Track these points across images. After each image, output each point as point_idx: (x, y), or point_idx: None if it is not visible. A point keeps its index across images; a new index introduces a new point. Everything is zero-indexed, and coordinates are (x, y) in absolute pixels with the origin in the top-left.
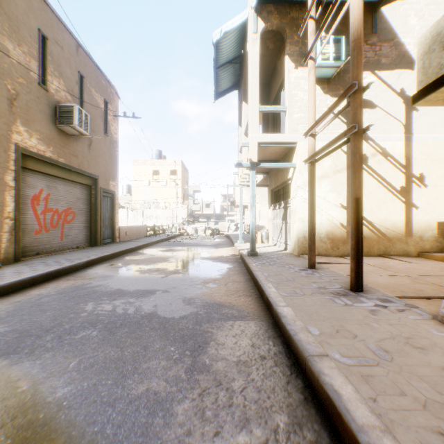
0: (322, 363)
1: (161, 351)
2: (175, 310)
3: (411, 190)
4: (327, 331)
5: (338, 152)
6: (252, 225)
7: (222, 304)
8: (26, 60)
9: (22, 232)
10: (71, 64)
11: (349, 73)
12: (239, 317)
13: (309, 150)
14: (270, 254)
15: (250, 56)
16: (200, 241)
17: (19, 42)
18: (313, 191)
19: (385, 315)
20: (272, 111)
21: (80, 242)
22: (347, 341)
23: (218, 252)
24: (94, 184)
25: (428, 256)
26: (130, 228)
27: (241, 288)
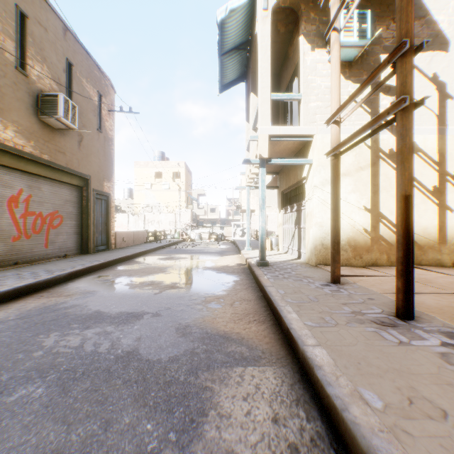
0: None
1: (131, 432)
2: (164, 346)
3: (445, 190)
4: (393, 399)
5: (361, 147)
6: (262, 230)
7: (227, 336)
8: None
9: None
10: (57, 49)
11: (373, 55)
12: (251, 359)
13: (333, 141)
14: (283, 263)
15: (260, 36)
16: (203, 248)
17: None
18: (338, 190)
19: None
20: (285, 99)
21: (69, 249)
22: (436, 426)
23: (223, 260)
24: (85, 185)
25: None
26: (127, 234)
27: (251, 309)
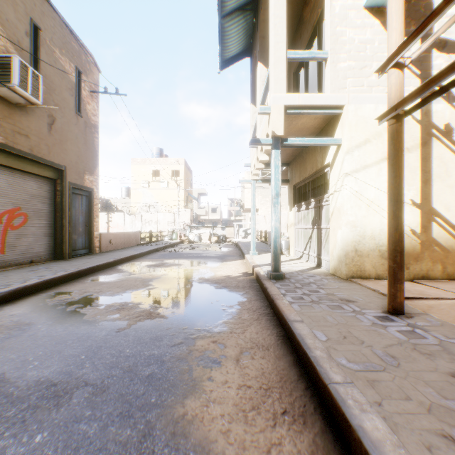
0: None
1: None
2: None
3: None
4: None
5: (408, 121)
6: (276, 232)
7: None
8: None
9: None
10: (16, 5)
11: None
12: None
13: (392, 95)
14: (301, 275)
15: None
16: (202, 251)
17: None
18: (401, 170)
19: None
20: (305, 59)
21: (36, 255)
22: None
23: (225, 268)
24: (59, 177)
25: None
26: (116, 235)
27: (272, 374)
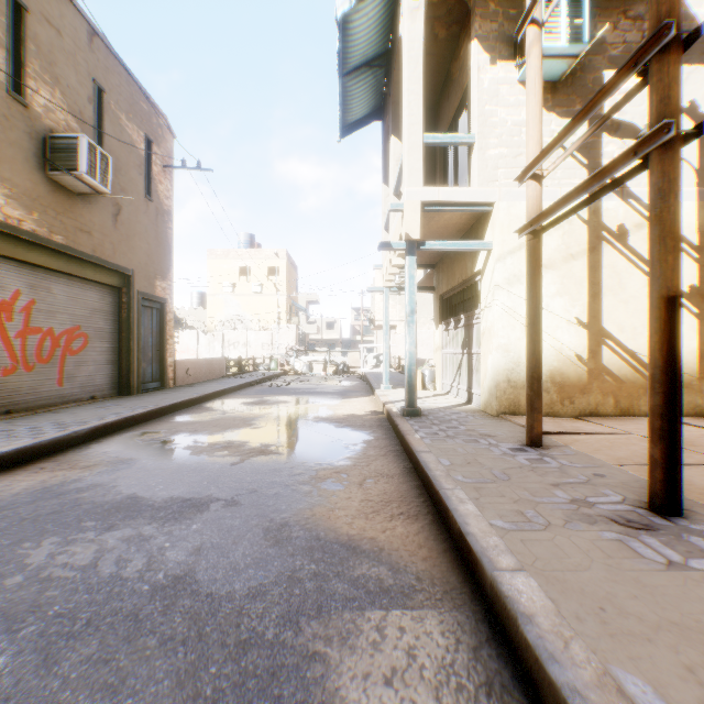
0: None
1: None
2: (242, 565)
3: None
4: (685, 697)
5: (573, 222)
6: (411, 357)
7: (354, 545)
8: None
9: None
10: (77, 65)
11: (592, 72)
12: (397, 592)
13: (530, 208)
14: (444, 412)
15: (407, 41)
16: (315, 385)
17: None
18: (538, 291)
19: None
20: (447, 144)
21: (98, 388)
22: None
23: (347, 406)
24: (125, 284)
25: None
26: (194, 363)
27: (393, 493)
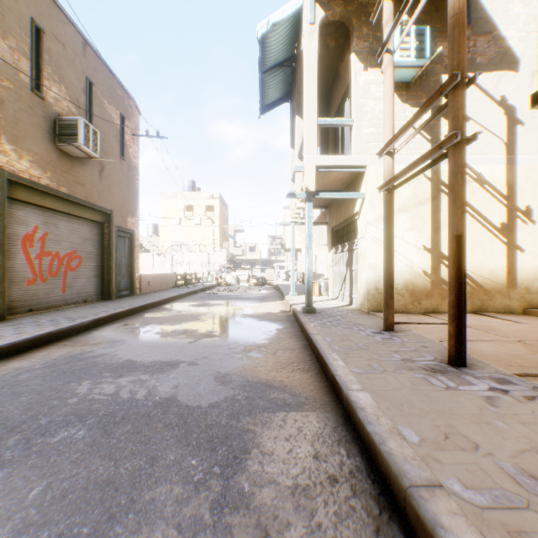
0: (436, 502)
1: (177, 466)
2: (204, 393)
3: (515, 227)
4: (429, 435)
5: (420, 179)
6: (309, 272)
7: (269, 384)
8: (13, 58)
9: (9, 282)
10: (75, 67)
11: (434, 75)
12: (294, 405)
13: (385, 174)
14: (332, 310)
15: (306, 54)
16: (241, 293)
17: (4, 34)
18: (391, 228)
19: (509, 406)
20: (334, 125)
21: (88, 295)
22: (466, 456)
23: (265, 307)
24: (106, 220)
25: (537, 313)
26: (154, 277)
27: (295, 358)
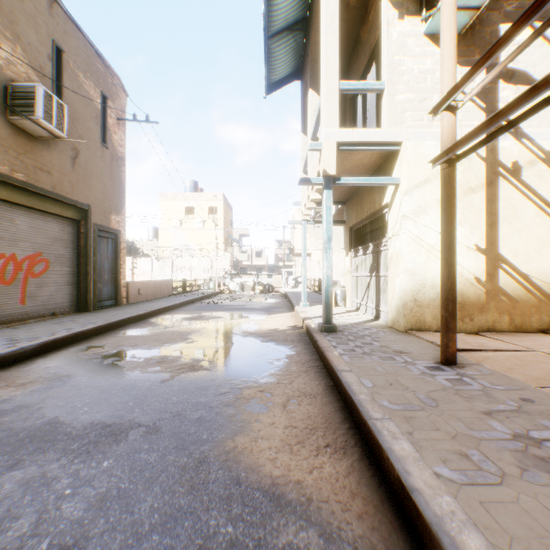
0: None
1: None
2: (145, 526)
3: None
4: None
5: (472, 159)
6: (328, 280)
7: (277, 493)
8: None
9: None
10: (38, 26)
11: (489, 26)
12: None
13: (444, 138)
14: (356, 327)
15: None
16: (245, 303)
17: None
18: (453, 217)
19: None
20: (360, 91)
21: (58, 306)
22: None
23: (271, 321)
24: (83, 218)
25: None
26: (145, 284)
27: (317, 417)
